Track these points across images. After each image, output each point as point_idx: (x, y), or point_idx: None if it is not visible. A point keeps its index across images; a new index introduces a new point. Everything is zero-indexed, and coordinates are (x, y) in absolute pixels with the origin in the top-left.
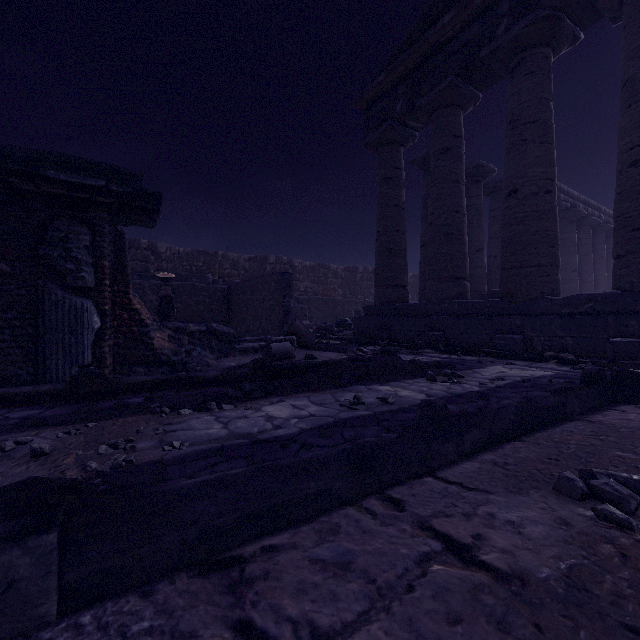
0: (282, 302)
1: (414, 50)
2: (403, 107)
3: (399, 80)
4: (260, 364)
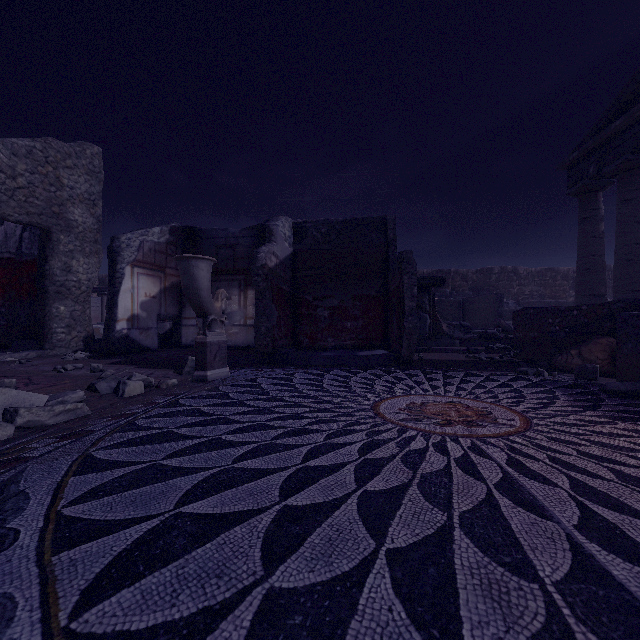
0: (497, 310)
1: (597, 140)
2: (594, 171)
3: (591, 152)
4: (481, 336)
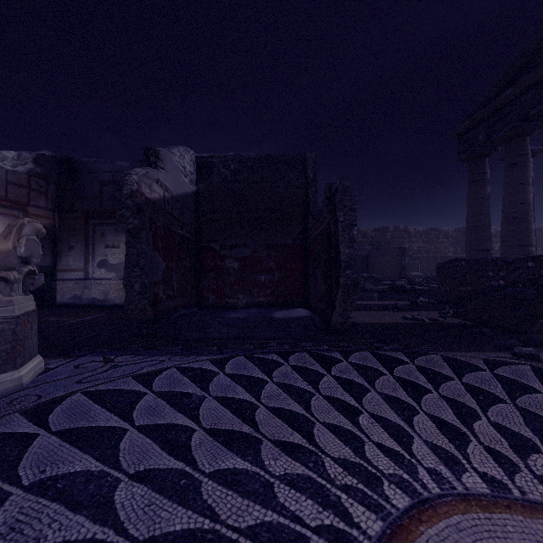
0: (400, 263)
1: (487, 109)
2: (483, 138)
3: (480, 121)
4: (392, 288)
